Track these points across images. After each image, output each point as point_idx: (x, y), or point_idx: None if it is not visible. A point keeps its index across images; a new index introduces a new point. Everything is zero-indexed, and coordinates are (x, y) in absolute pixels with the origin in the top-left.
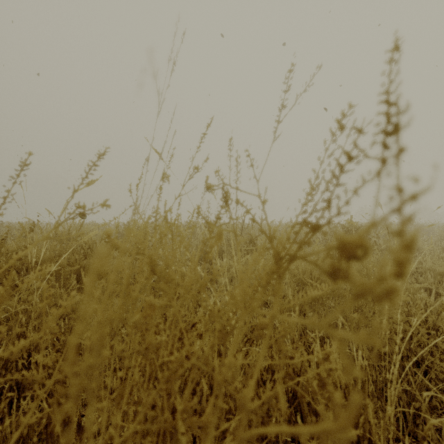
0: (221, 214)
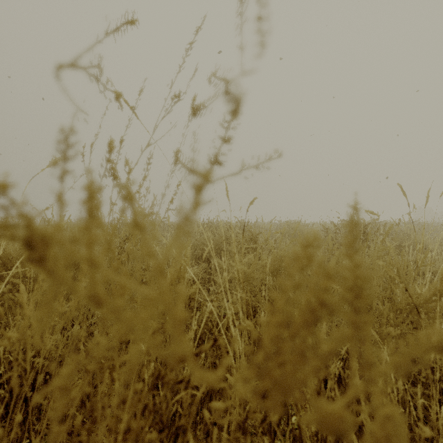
0: (222, 155)
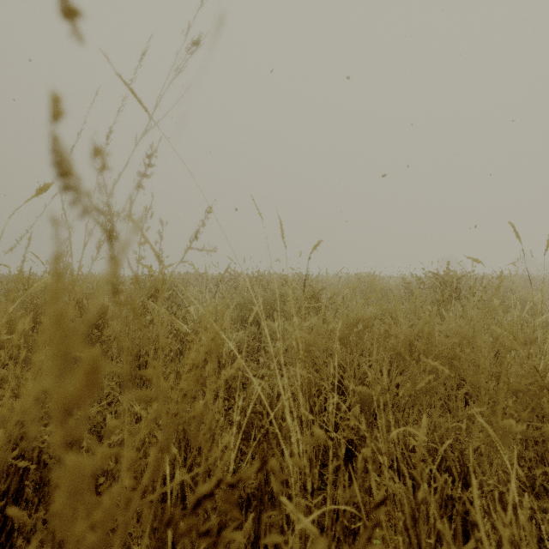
0: None
